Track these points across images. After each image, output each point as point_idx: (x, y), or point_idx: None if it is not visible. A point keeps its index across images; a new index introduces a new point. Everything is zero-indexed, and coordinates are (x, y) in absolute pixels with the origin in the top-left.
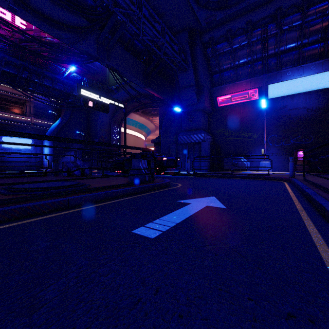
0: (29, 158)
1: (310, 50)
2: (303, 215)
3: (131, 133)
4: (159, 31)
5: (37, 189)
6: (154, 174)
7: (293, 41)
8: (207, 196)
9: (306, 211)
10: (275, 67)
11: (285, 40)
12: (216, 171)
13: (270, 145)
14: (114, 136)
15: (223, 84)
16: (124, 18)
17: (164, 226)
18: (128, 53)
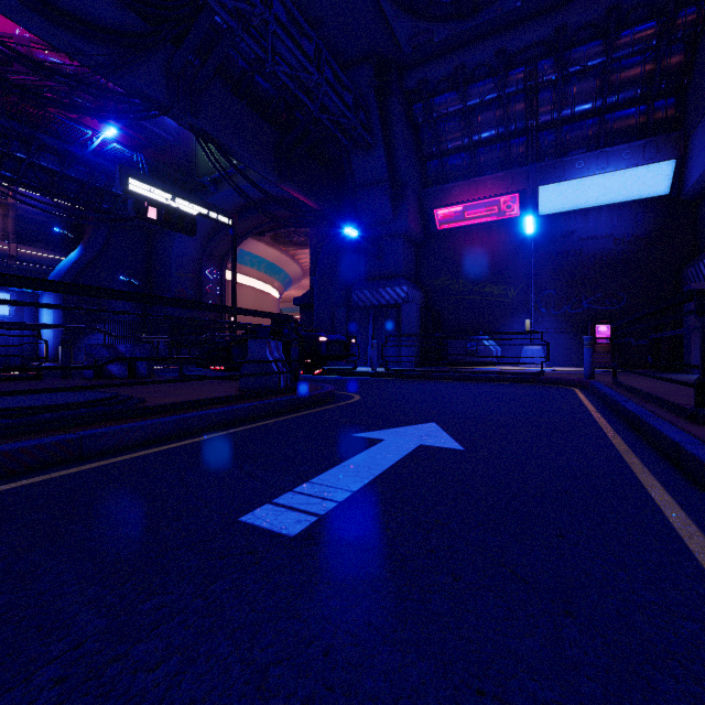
0: (2, 338)
1: (620, 118)
2: (631, 461)
3: (249, 283)
4: (311, 56)
5: (2, 412)
6: (299, 373)
7: (588, 99)
8: (420, 421)
9: (635, 452)
10: (553, 150)
11: (572, 95)
12: (433, 367)
13: (543, 313)
14: (210, 290)
15: (448, 181)
16: (231, 20)
17: (323, 502)
18: (241, 103)
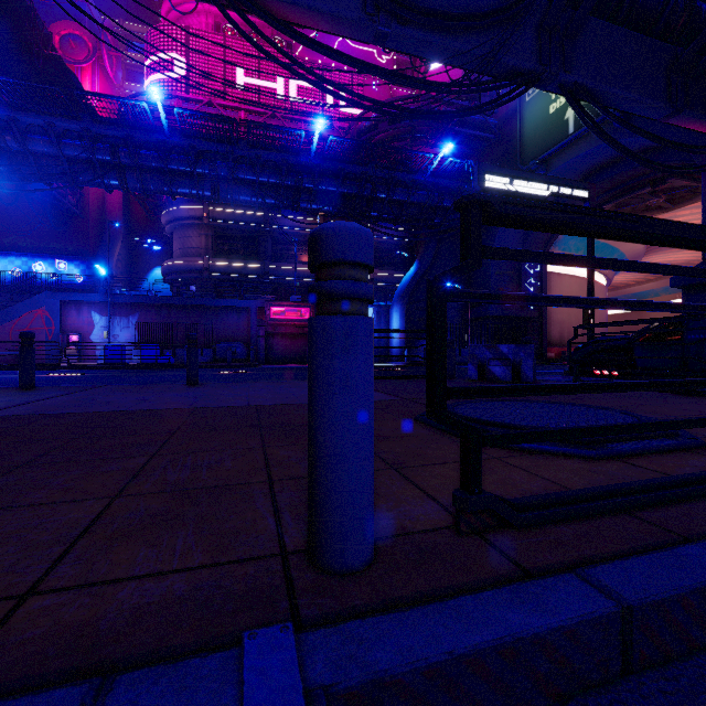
0: None
1: None
2: None
3: (571, 272)
4: None
5: None
6: None
7: None
8: None
9: None
10: None
11: None
12: None
13: None
14: (529, 286)
15: None
16: None
17: None
18: (621, 30)
